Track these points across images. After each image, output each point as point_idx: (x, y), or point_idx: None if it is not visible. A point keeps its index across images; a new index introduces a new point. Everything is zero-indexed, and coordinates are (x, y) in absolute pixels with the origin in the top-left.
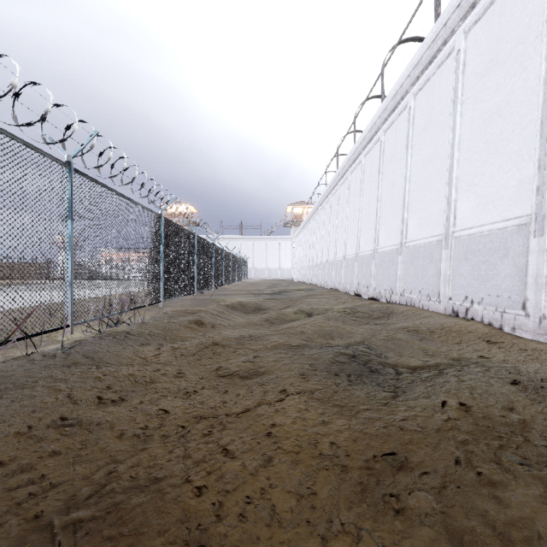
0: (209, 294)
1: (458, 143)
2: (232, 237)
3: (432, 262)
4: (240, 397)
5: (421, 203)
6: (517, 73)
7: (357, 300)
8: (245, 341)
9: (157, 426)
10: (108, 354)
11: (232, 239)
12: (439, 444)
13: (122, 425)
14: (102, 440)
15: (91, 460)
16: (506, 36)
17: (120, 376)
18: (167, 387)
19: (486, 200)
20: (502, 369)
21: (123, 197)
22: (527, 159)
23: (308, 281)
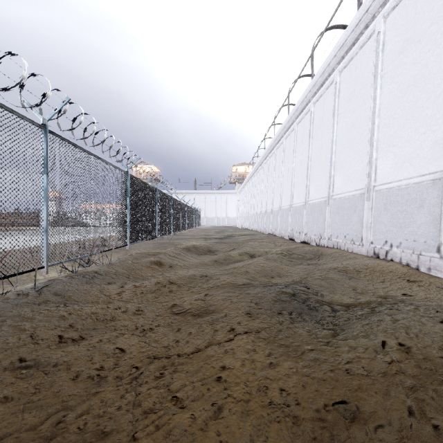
0: (169, 238)
1: (378, 110)
2: (188, 191)
3: (356, 212)
4: (192, 336)
5: (346, 162)
6: (431, 49)
7: (291, 243)
8: (197, 280)
9: (112, 367)
10: (77, 292)
11: (187, 193)
12: (388, 391)
13: (79, 366)
14: (57, 383)
15: (42, 406)
16: (421, 18)
17: (83, 314)
18: (125, 325)
19: (404, 159)
20: (430, 308)
21: (94, 156)
22: (441, 123)
23: (250, 228)
